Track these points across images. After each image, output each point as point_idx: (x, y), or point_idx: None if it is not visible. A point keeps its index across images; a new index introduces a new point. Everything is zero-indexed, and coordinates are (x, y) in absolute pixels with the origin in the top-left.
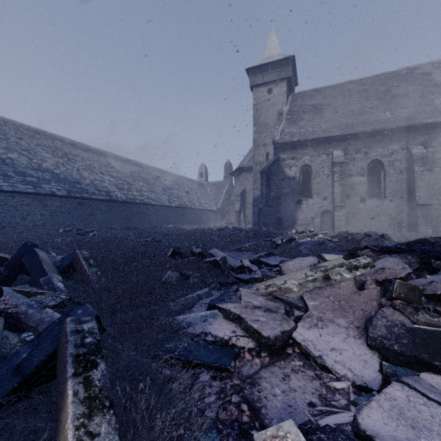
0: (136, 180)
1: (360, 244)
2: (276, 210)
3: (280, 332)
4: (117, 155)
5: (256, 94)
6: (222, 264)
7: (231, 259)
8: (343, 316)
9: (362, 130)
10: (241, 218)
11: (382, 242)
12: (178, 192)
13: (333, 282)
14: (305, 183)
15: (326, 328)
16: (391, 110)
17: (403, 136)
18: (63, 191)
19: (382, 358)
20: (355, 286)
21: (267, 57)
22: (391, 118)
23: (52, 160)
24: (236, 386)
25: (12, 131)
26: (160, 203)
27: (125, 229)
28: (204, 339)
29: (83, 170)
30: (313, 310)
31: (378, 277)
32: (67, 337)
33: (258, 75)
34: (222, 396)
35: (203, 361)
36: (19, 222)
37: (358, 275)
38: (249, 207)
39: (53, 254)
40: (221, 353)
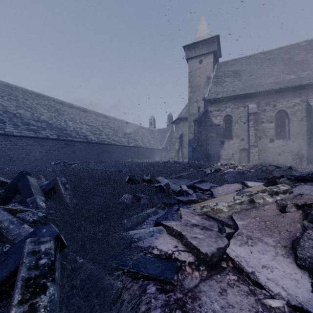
0: (105, 128)
1: (272, 173)
2: (205, 148)
3: (216, 249)
4: (92, 110)
5: (190, 64)
6: (166, 188)
7: (173, 185)
8: (270, 235)
9: (271, 88)
10: (179, 155)
11: (290, 172)
12: (134, 136)
13: (257, 204)
14: (227, 128)
15: (255, 246)
16: (294, 73)
17: (303, 92)
18: (55, 136)
19: (312, 278)
20: (278, 209)
21: (198, 37)
22: (294, 78)
23: (47, 114)
24: (178, 301)
25: (21, 94)
26: (122, 144)
27: (97, 162)
28: (151, 252)
29: (68, 121)
30: (242, 229)
31: (298, 201)
32: (23, 258)
33: (192, 50)
34: (166, 310)
35: (150, 274)
36: (25, 157)
37: (279, 199)
38: (185, 147)
39: (43, 180)
40: (165, 266)
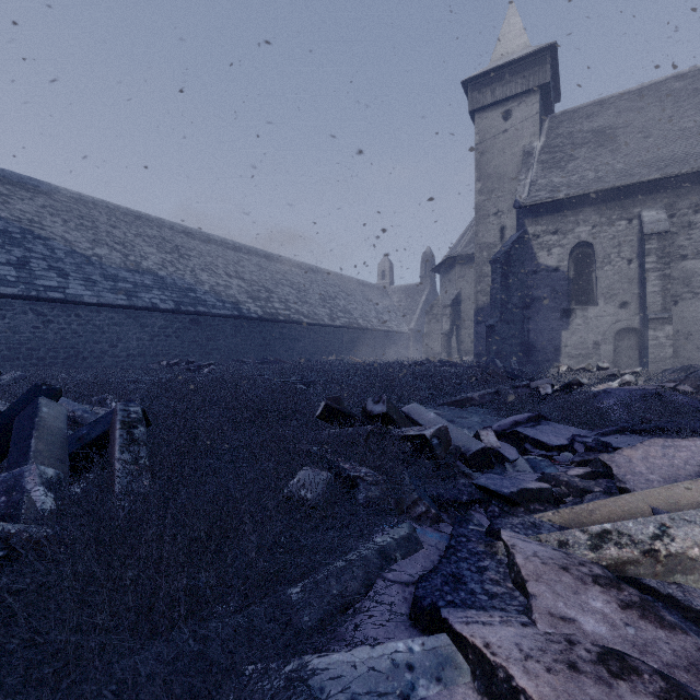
0: (280, 285)
1: None
2: (521, 329)
3: None
4: (252, 247)
5: (481, 124)
6: (440, 446)
7: (456, 430)
8: None
9: None
10: (452, 345)
11: None
12: (346, 303)
13: None
14: (580, 278)
15: None
16: None
17: None
18: (170, 303)
19: None
20: None
21: (500, 56)
22: None
23: (157, 256)
24: None
25: (104, 216)
26: (317, 321)
27: (260, 363)
28: None
29: (201, 271)
30: None
31: None
32: None
33: (485, 89)
34: None
35: None
36: (107, 351)
37: None
38: (466, 326)
39: (112, 406)
40: None
